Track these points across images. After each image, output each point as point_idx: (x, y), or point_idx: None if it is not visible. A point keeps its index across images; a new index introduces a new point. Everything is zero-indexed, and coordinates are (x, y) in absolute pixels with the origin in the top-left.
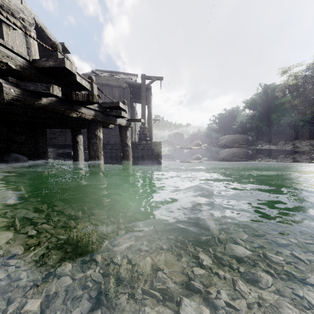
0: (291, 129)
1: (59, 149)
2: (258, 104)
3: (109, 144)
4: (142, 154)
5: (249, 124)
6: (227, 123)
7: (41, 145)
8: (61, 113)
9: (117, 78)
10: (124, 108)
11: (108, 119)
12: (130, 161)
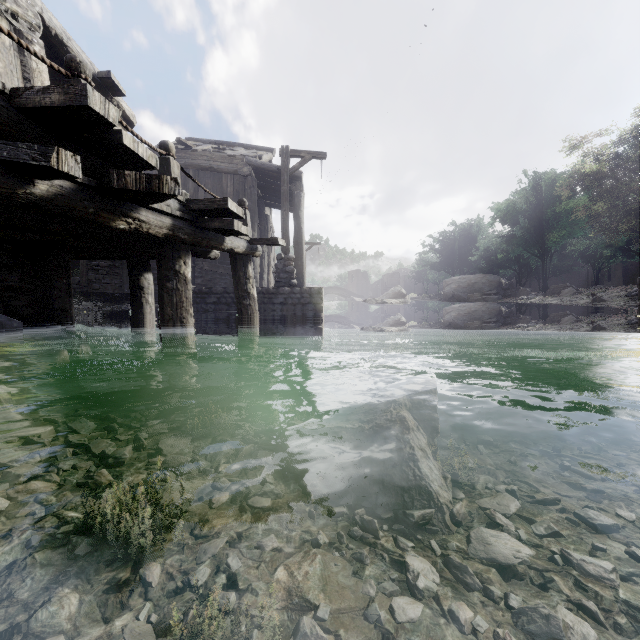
0: (586, 263)
1: (108, 303)
2: (520, 213)
3: (212, 293)
4: (281, 314)
5: (502, 254)
6: (459, 251)
7: (58, 295)
8: (87, 218)
9: (232, 155)
10: (240, 213)
11: (204, 238)
12: (256, 328)
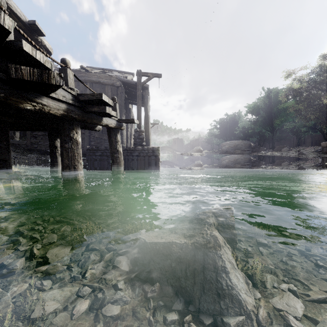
0: (293, 135)
1: (43, 155)
2: (261, 109)
3: (98, 150)
4: (137, 161)
5: (251, 130)
6: (229, 128)
7: (1, 151)
8: None
9: (110, 75)
10: (110, 102)
11: (88, 118)
12: (122, 170)
